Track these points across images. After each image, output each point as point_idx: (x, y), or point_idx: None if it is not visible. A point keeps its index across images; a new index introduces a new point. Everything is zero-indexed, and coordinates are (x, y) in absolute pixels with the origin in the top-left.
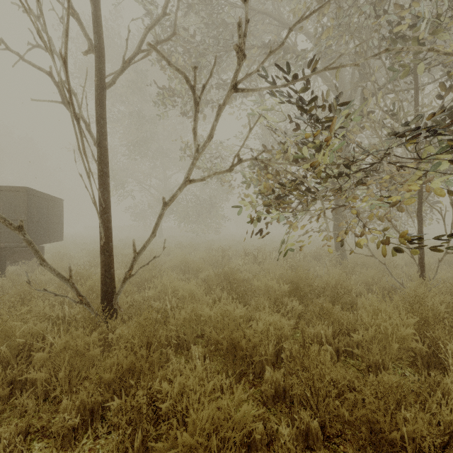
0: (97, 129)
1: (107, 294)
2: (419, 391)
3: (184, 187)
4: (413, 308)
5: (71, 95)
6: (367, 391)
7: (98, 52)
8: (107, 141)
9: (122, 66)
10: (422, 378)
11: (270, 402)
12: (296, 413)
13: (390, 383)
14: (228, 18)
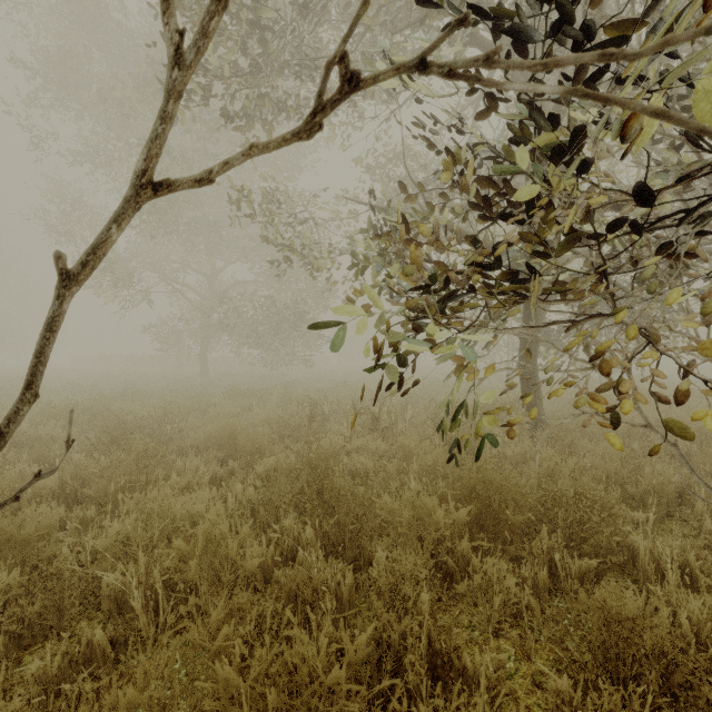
0: None
1: None
2: None
3: (133, 210)
4: None
5: None
6: None
7: None
8: None
9: None
10: None
11: None
12: None
13: None
14: None
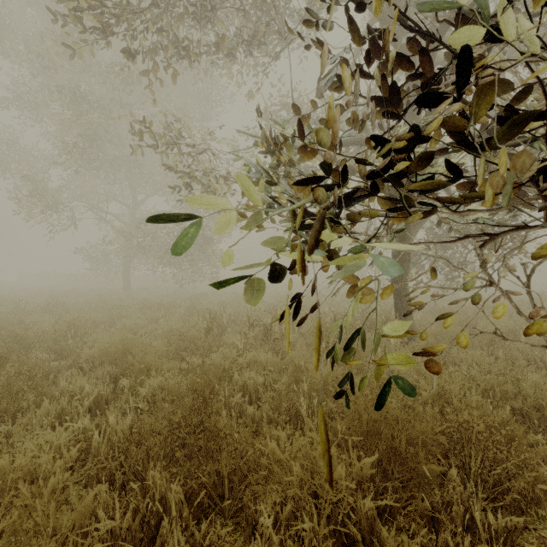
0: None
1: None
2: None
3: None
4: None
5: None
6: None
7: None
8: None
9: None
10: None
11: None
12: None
13: None
14: None
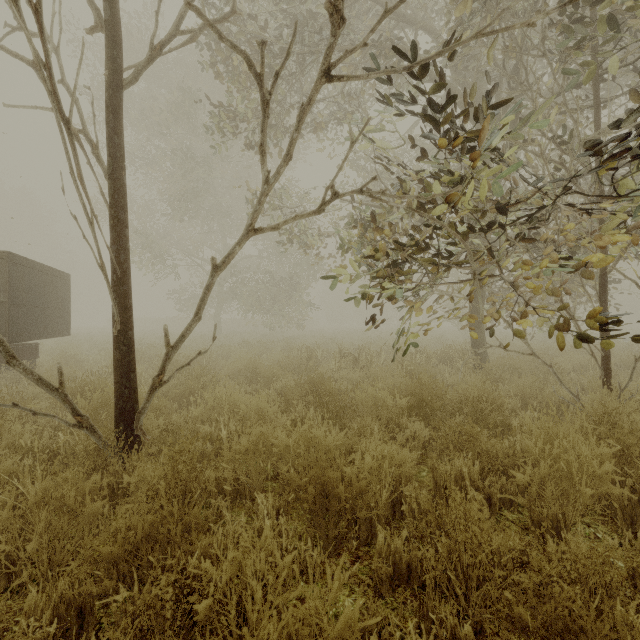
0: (108, 151)
1: (125, 412)
2: (632, 566)
3: (246, 240)
4: (600, 432)
5: (51, 77)
6: (551, 570)
7: (111, 30)
8: (124, 171)
9: (149, 54)
10: (626, 542)
11: (386, 587)
12: (433, 610)
13: (593, 558)
14: (317, 6)
